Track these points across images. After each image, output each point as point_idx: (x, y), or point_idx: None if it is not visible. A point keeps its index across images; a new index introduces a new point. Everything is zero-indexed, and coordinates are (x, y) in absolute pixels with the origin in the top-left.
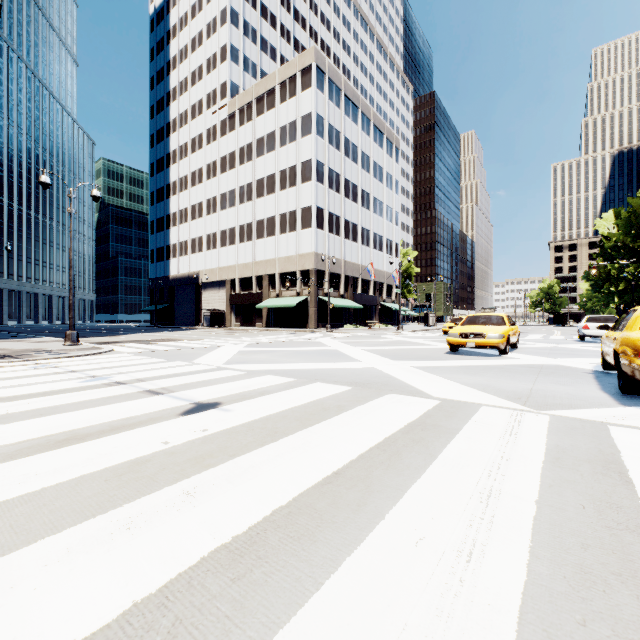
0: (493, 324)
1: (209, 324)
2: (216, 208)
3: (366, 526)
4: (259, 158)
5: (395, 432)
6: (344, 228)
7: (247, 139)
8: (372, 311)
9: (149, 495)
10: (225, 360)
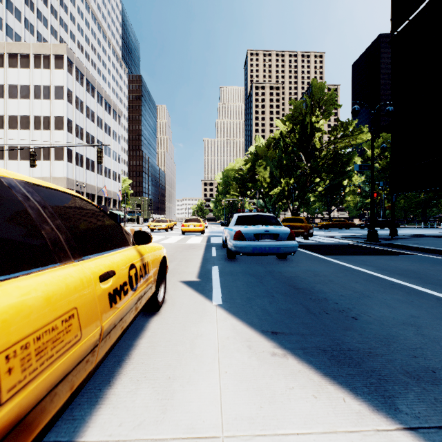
0: (164, 222)
1: None
2: None
3: None
4: (12, 99)
5: None
6: (86, 163)
7: None
8: None
9: None
10: None
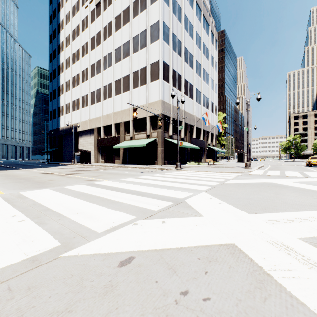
0: None
1: (79, 161)
2: (88, 76)
3: None
4: (117, 31)
5: None
6: (184, 85)
7: (108, 19)
8: (201, 151)
9: None
10: None
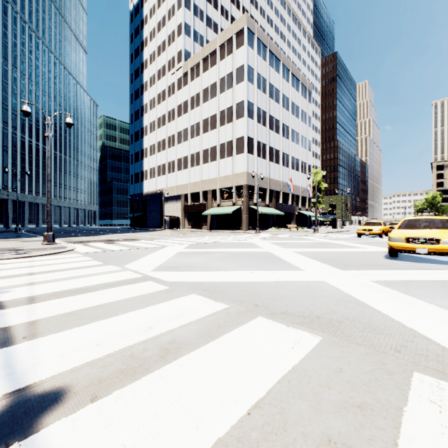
0: (439, 228)
1: (169, 227)
2: (174, 143)
3: None
4: (205, 103)
5: None
6: (269, 153)
7: (196, 90)
8: (290, 217)
9: None
10: (157, 264)
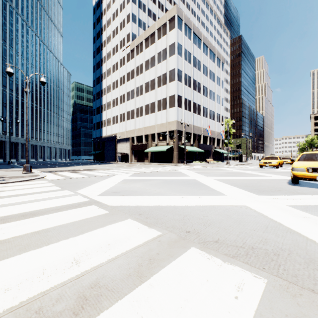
0: None
1: (120, 160)
2: (124, 100)
3: None
4: (146, 71)
5: None
6: (193, 107)
7: (140, 62)
8: (208, 153)
9: None
10: (104, 190)
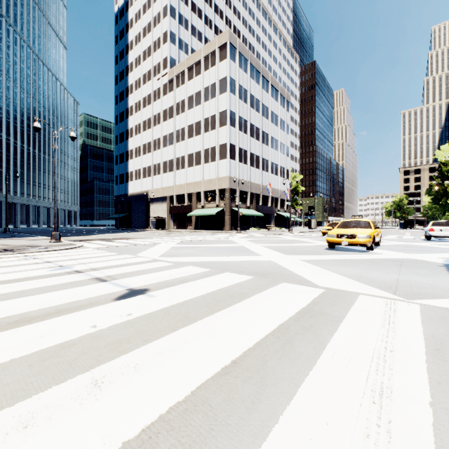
0: (361, 227)
1: (155, 227)
2: (160, 146)
3: (259, 431)
4: (190, 110)
5: (288, 319)
6: (250, 159)
7: (181, 97)
8: (270, 218)
9: (60, 384)
10: (160, 254)
